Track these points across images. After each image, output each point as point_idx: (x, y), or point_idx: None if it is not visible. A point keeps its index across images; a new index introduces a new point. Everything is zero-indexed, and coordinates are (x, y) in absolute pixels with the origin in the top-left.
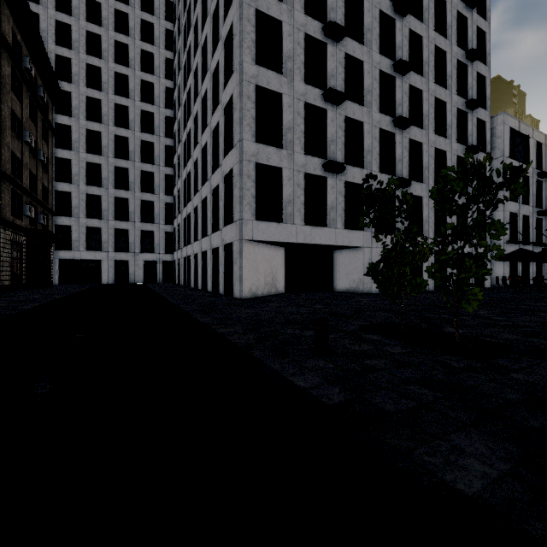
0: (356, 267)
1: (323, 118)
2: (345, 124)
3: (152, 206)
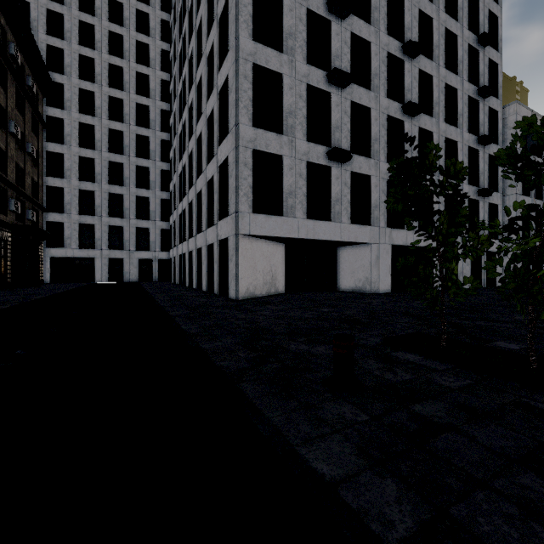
0: (362, 265)
1: (327, 102)
2: (351, 110)
3: (148, 202)
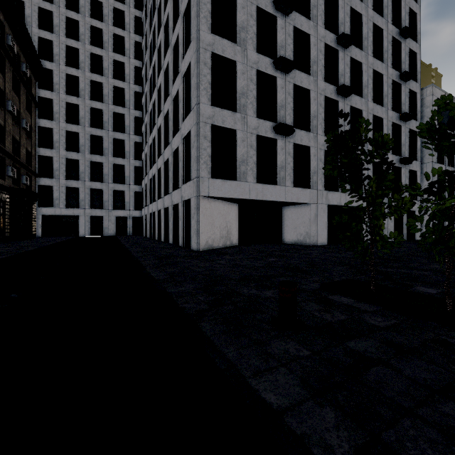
0: (303, 222)
1: (273, 85)
2: (293, 91)
3: (123, 169)
